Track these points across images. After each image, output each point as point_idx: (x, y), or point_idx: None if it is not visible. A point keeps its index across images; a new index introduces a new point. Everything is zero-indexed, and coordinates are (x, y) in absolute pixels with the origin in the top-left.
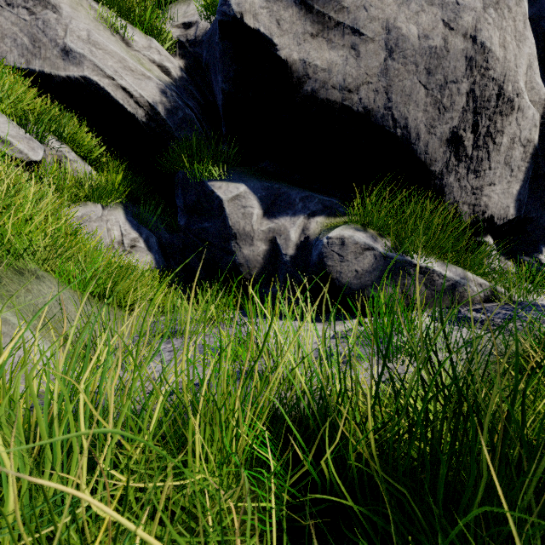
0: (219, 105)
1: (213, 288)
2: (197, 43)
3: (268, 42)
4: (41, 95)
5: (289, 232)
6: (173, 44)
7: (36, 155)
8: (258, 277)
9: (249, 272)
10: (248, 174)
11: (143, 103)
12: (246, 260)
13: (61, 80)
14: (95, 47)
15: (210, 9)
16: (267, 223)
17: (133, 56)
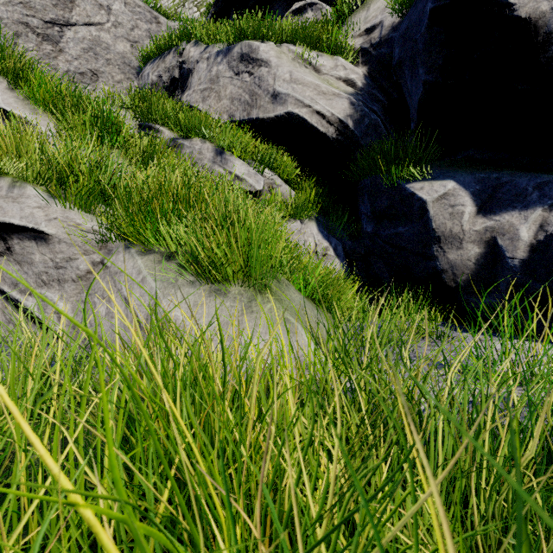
0: (412, 100)
1: (405, 295)
2: (382, 44)
3: (501, 5)
4: (255, 137)
5: (517, 231)
6: (355, 55)
7: (259, 186)
8: (466, 285)
9: (454, 279)
10: (451, 167)
11: (333, 121)
12: (451, 265)
13: (270, 121)
14: (296, 84)
15: (405, 2)
16: (483, 221)
17: (323, 80)
